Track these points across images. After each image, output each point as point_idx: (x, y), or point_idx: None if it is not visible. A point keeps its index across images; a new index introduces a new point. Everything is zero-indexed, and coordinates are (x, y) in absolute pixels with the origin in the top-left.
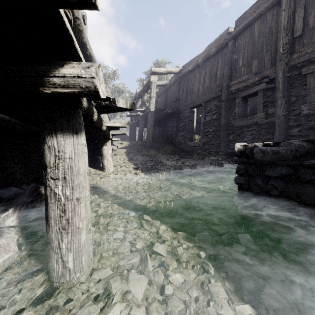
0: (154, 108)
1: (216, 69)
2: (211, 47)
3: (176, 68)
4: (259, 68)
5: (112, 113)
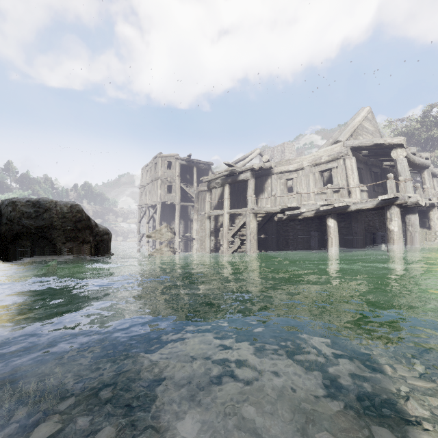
0: None
1: None
2: None
3: None
4: None
5: None
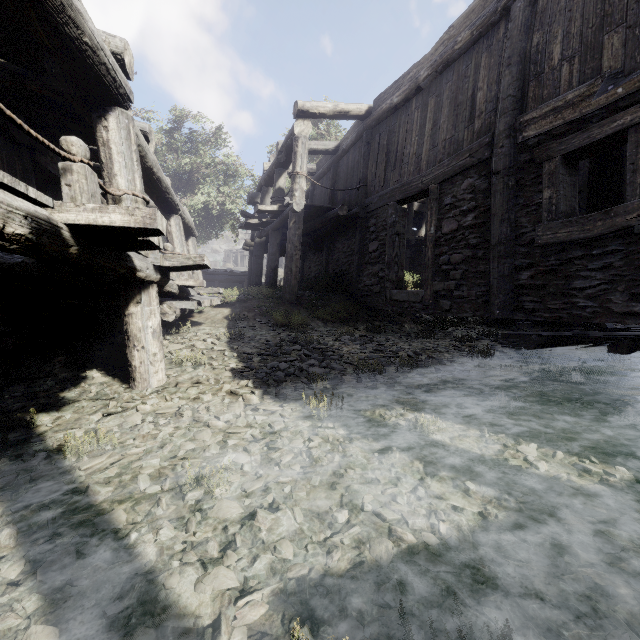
0: (303, 202)
1: (472, 88)
2: (456, 31)
3: (360, 104)
4: (629, 55)
5: (213, 225)
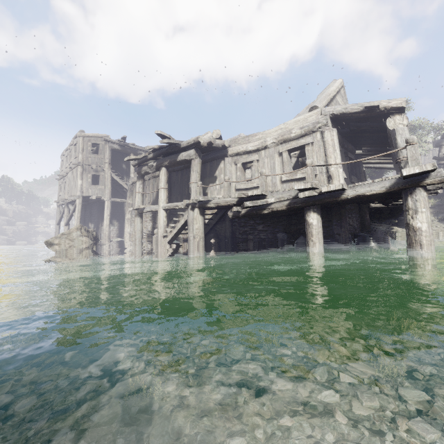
0: None
1: None
2: None
3: None
4: None
5: None
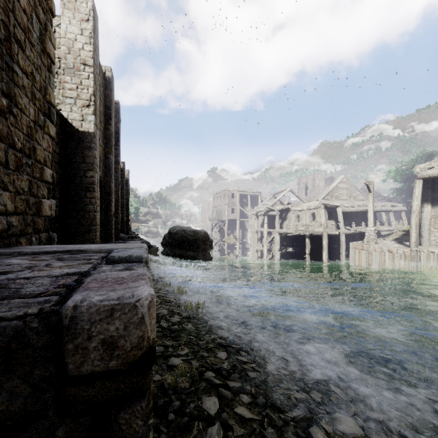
0: None
1: None
2: None
3: None
4: None
5: None
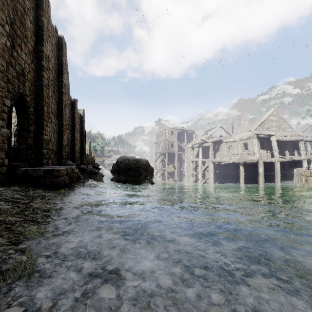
0: None
1: None
2: None
3: None
4: None
5: None
